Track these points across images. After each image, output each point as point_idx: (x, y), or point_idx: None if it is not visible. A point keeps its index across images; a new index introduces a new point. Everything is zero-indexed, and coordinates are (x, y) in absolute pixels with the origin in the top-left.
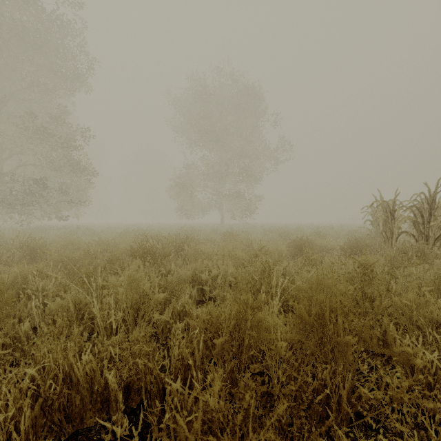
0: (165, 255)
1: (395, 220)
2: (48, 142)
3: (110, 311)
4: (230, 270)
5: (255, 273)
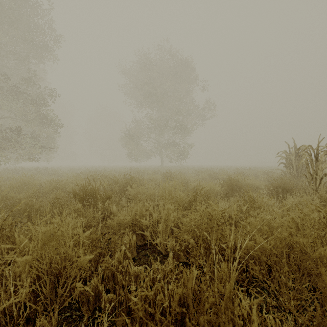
0: (107, 197)
1: (320, 163)
2: (20, 99)
3: (17, 282)
4: (172, 216)
5: (198, 219)
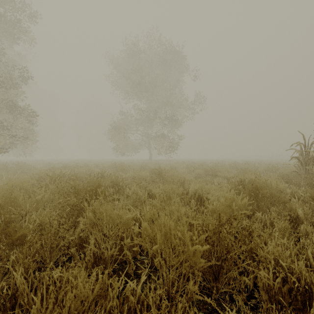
0: (12, 242)
1: None
2: None
3: None
4: None
5: None
